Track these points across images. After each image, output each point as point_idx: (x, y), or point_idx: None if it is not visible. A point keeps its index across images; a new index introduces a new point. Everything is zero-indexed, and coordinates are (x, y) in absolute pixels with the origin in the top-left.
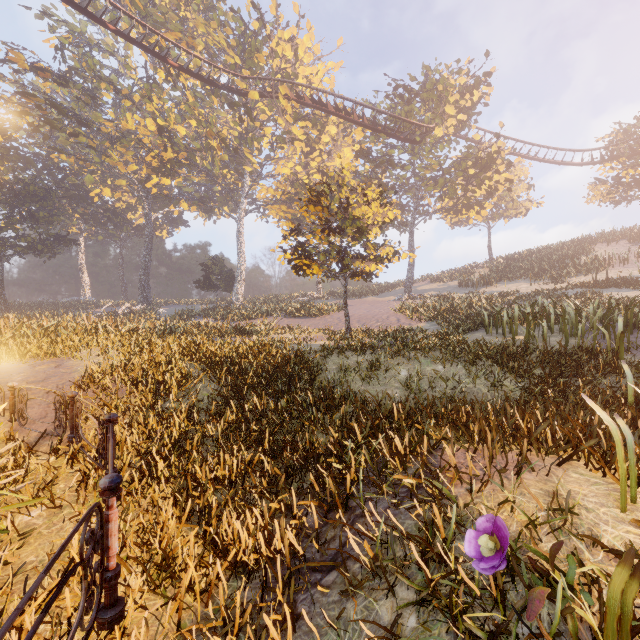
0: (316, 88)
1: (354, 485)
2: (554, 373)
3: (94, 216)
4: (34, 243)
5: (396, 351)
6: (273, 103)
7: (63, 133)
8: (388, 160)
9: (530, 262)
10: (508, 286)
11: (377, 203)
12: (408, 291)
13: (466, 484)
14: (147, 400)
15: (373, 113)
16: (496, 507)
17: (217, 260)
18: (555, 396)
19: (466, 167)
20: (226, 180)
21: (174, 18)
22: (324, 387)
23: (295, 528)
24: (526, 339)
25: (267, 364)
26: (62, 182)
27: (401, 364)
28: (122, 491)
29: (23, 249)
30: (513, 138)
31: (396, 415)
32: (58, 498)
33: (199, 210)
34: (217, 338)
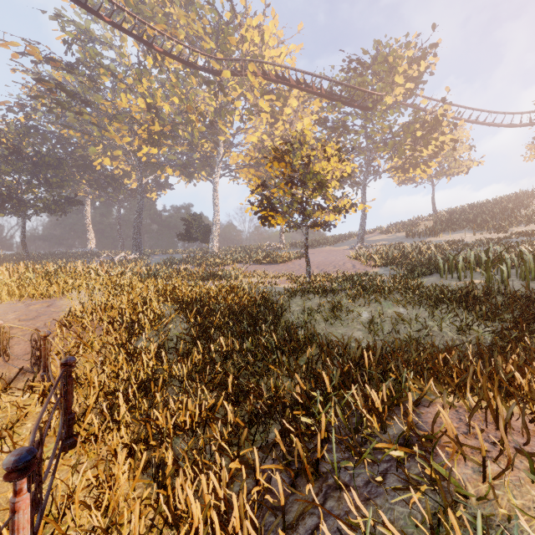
0: (280, 65)
1: (325, 447)
2: (528, 317)
3: (97, 181)
4: (48, 204)
5: (356, 294)
6: (243, 80)
7: (71, 113)
8: (343, 125)
9: (472, 215)
10: (452, 236)
11: (336, 158)
12: (361, 241)
13: (471, 462)
14: (119, 339)
15: (330, 85)
16: (531, 509)
17: (196, 216)
18: (531, 342)
19: (414, 130)
20: (204, 149)
21: (160, 12)
22: (288, 329)
23: (257, 500)
24: (487, 283)
25: (235, 305)
26: (72, 154)
27: (362, 306)
28: (78, 438)
29: (40, 209)
30: (456, 104)
31: (367, 362)
32: (21, 439)
33: (182, 175)
34: (190, 281)
